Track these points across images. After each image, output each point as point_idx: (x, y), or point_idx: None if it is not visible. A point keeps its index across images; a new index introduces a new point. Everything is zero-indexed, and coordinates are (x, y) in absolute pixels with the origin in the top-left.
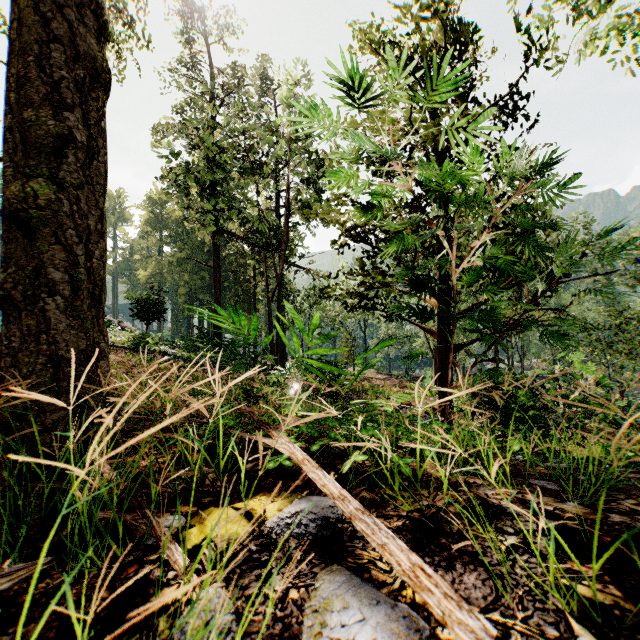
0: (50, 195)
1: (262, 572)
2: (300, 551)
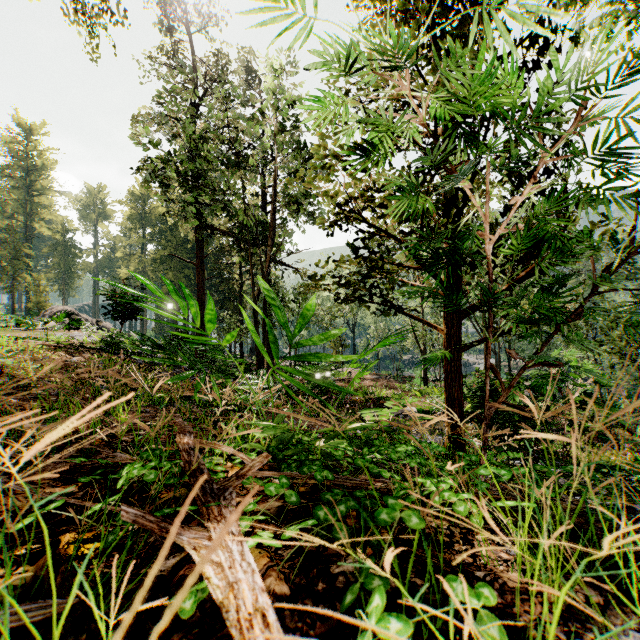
0: None
1: None
2: None
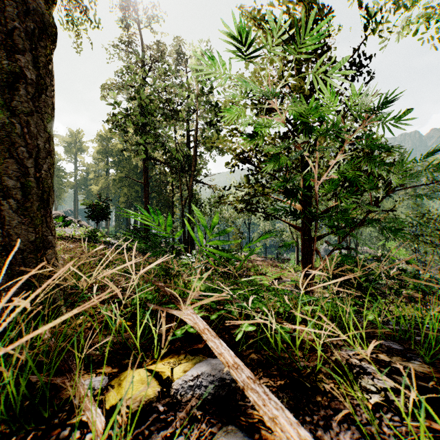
0: (5, 119)
1: (167, 432)
2: (200, 411)
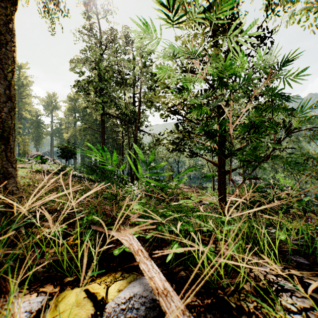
0: None
1: None
2: None
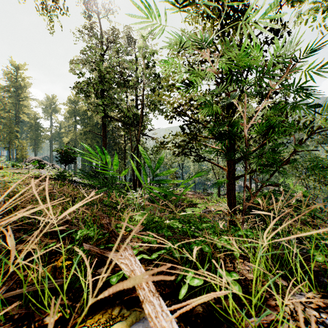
0: None
1: None
2: None
